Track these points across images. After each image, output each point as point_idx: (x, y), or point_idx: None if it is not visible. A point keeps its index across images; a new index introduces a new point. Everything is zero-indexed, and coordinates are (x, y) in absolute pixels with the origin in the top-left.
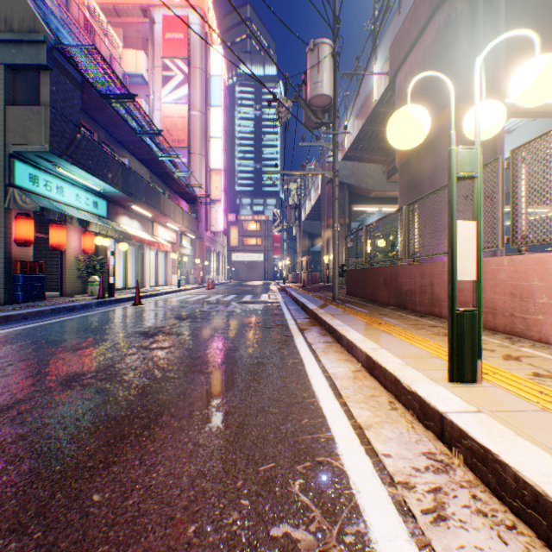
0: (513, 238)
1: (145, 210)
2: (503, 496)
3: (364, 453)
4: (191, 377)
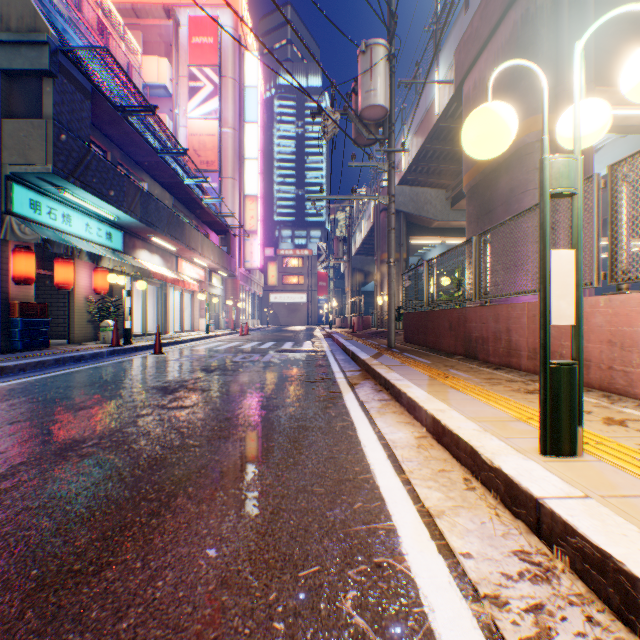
0: (612, 273)
1: (167, 242)
2: (631, 621)
3: (436, 551)
4: (216, 445)
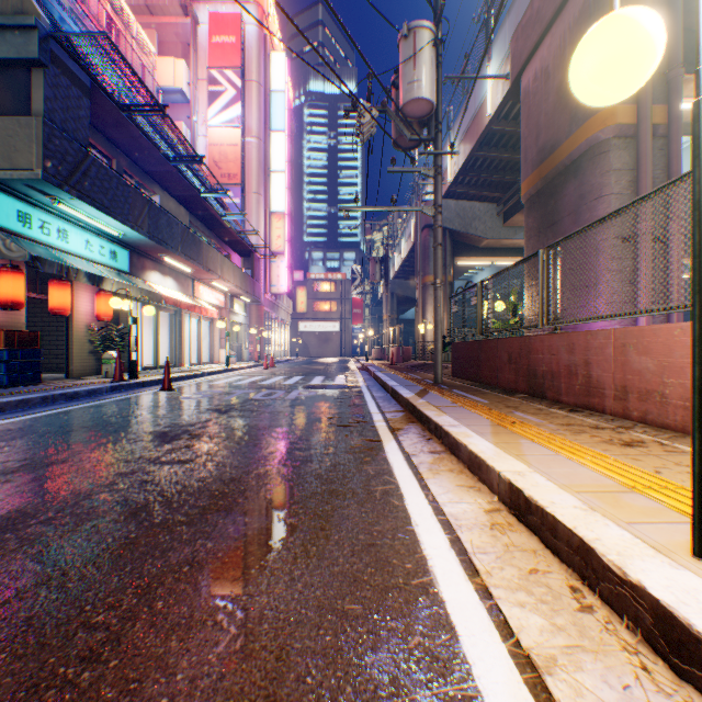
0: None
1: (182, 263)
2: None
3: None
4: (212, 522)
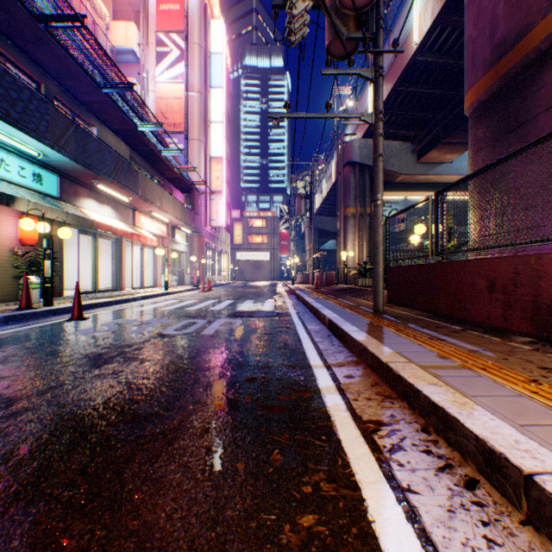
0: None
1: (117, 191)
2: None
3: None
4: None
